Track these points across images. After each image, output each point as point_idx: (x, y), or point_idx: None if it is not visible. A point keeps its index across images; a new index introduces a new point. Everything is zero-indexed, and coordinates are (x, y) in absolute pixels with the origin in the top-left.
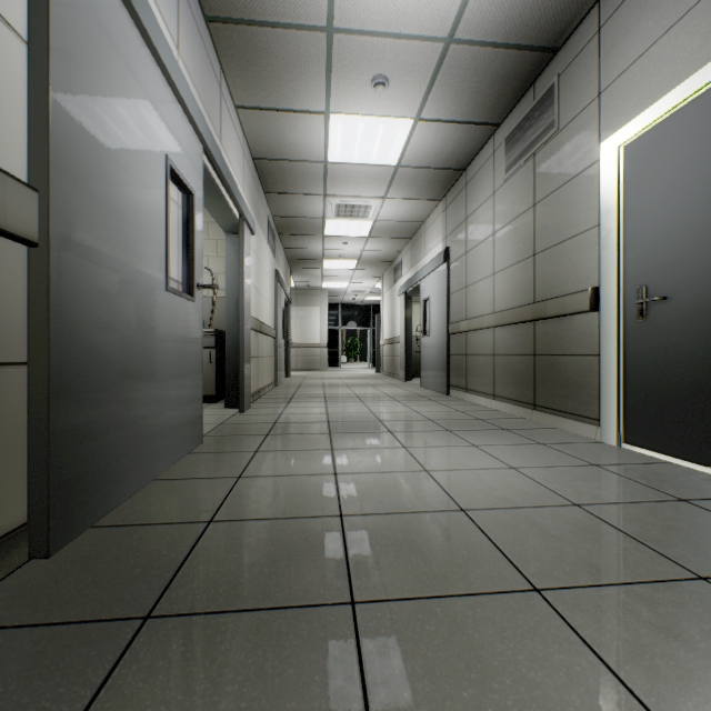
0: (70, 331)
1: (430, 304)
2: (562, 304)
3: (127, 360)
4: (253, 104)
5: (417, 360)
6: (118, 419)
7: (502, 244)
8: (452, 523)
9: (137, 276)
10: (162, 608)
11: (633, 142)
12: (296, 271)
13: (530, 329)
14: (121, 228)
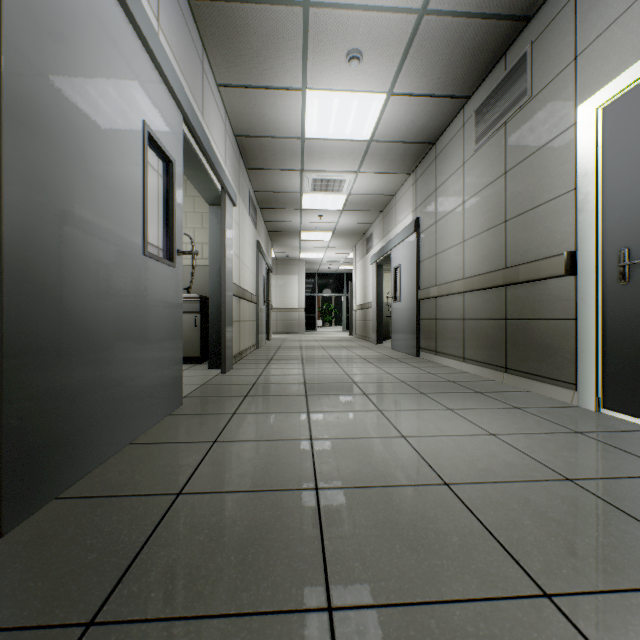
0: (29, 293)
1: (400, 272)
2: (536, 269)
3: (98, 324)
4: (234, 82)
5: (387, 324)
6: (88, 384)
7: (472, 213)
8: (437, 501)
9: (110, 238)
10: (109, 610)
11: (614, 102)
12: (276, 243)
13: (501, 294)
14: (92, 188)
